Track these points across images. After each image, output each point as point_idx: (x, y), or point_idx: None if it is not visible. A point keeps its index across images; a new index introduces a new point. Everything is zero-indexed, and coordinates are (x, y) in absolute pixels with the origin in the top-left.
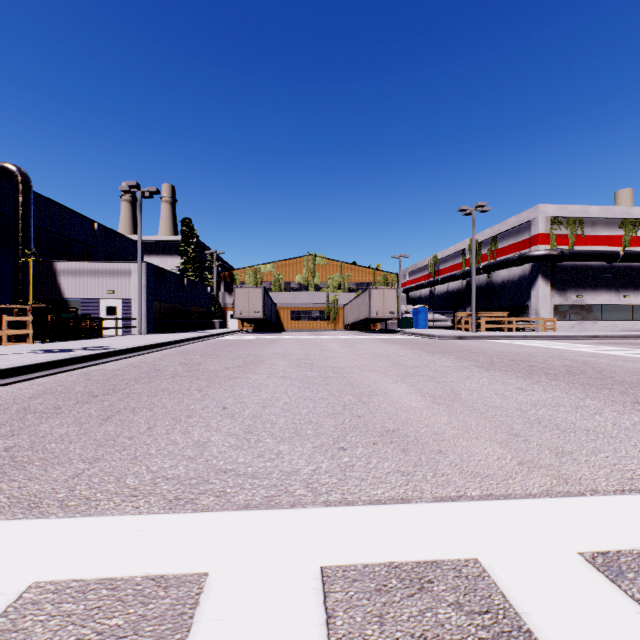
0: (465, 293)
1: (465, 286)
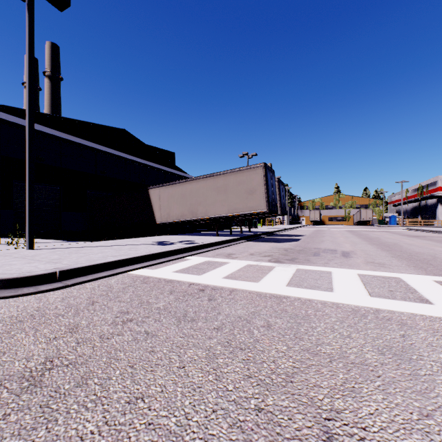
0: (418, 208)
1: (418, 205)
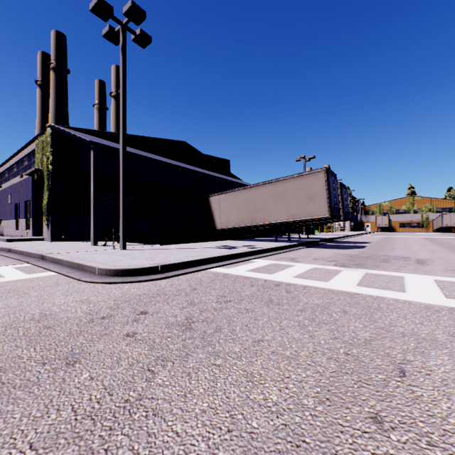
0: None
1: None
